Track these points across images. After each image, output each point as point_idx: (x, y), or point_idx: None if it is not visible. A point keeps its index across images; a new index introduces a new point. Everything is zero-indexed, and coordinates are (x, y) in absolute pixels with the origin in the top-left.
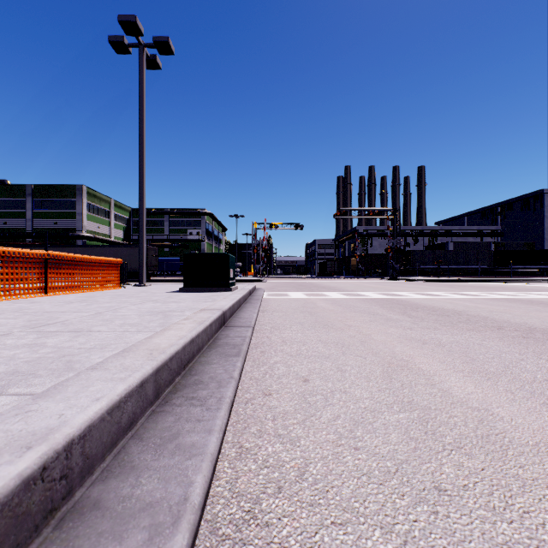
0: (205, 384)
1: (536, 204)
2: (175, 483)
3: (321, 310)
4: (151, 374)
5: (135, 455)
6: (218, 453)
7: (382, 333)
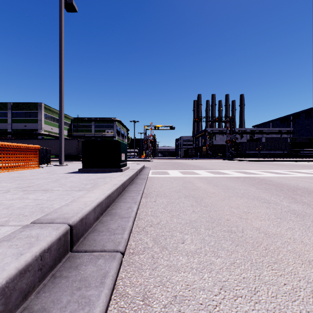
0: None
1: None
2: None
3: (204, 193)
4: None
5: None
6: None
7: None
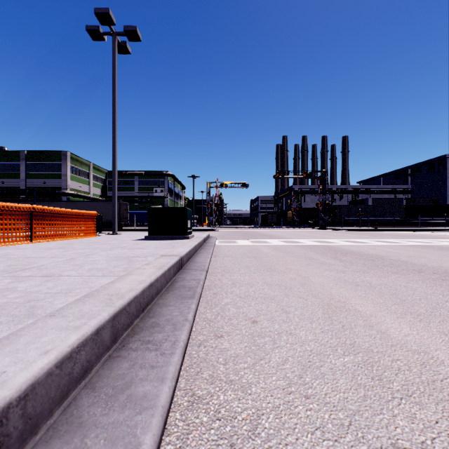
0: (161, 326)
1: (440, 167)
2: (121, 445)
3: (265, 255)
4: (108, 320)
5: (85, 409)
6: (170, 403)
7: (318, 276)
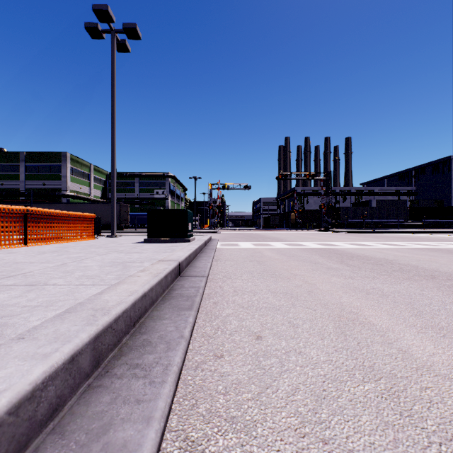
0: (153, 345)
1: (444, 168)
2: None
3: (268, 259)
4: (88, 343)
5: None
6: (157, 452)
7: (326, 282)
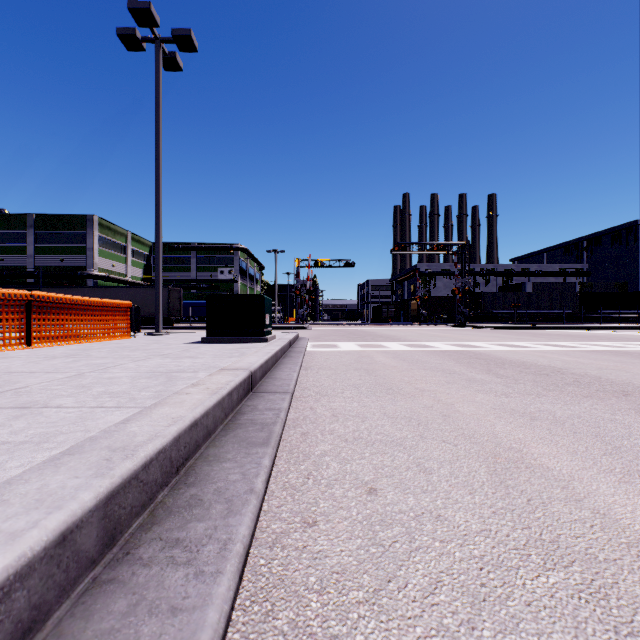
0: (205, 506)
1: (629, 237)
2: None
3: (381, 367)
4: (94, 508)
5: None
6: None
7: (468, 402)
